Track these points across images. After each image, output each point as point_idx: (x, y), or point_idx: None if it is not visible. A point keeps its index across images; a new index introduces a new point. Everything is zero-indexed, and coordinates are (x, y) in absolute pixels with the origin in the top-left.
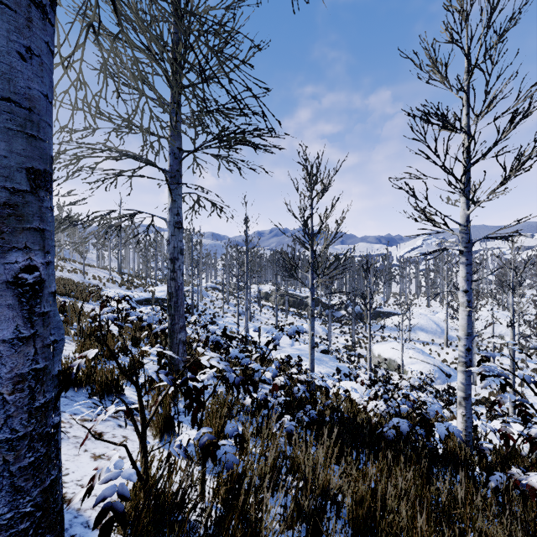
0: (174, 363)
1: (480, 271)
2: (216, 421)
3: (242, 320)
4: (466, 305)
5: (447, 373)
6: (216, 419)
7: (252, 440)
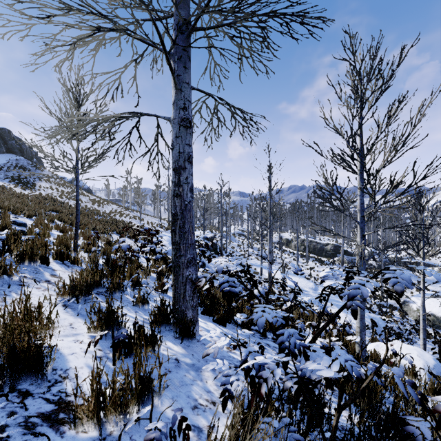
0: (180, 308)
1: None
2: None
3: (264, 263)
4: None
5: None
6: None
7: None
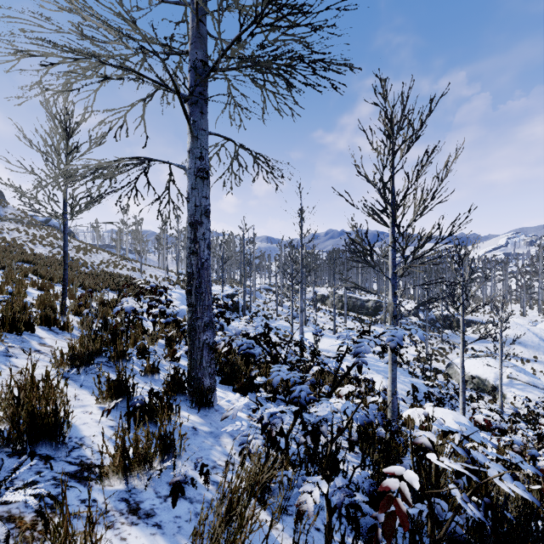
0: (196, 376)
1: None
2: None
3: (296, 324)
4: None
5: None
6: None
7: None
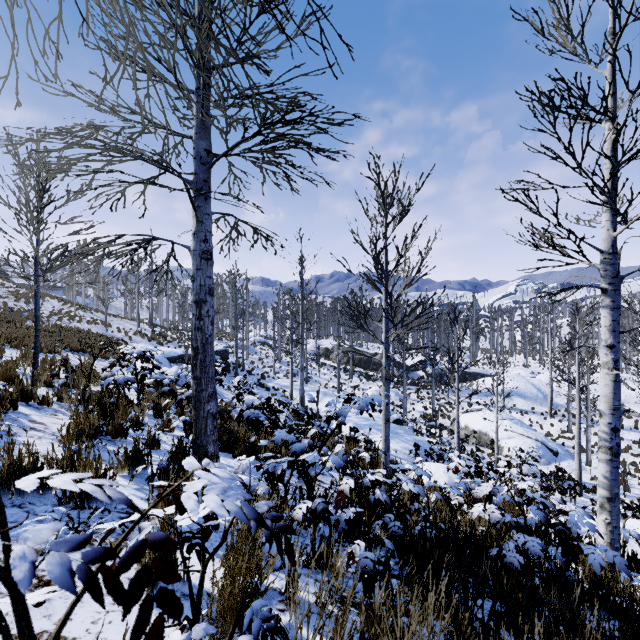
0: (201, 444)
1: (590, 323)
2: (244, 560)
3: (296, 382)
4: (611, 367)
5: (554, 451)
6: (244, 558)
7: (304, 573)
